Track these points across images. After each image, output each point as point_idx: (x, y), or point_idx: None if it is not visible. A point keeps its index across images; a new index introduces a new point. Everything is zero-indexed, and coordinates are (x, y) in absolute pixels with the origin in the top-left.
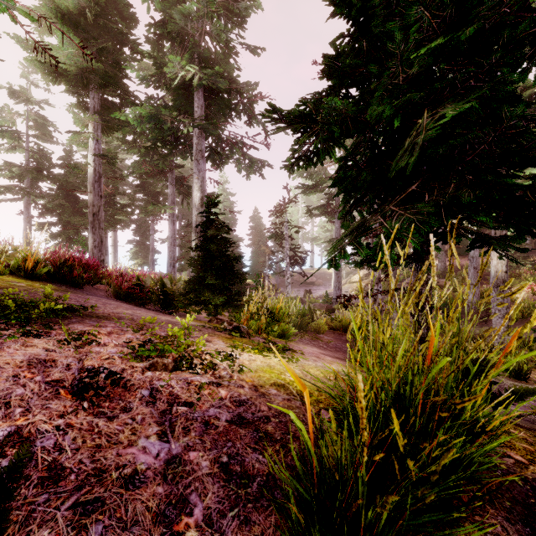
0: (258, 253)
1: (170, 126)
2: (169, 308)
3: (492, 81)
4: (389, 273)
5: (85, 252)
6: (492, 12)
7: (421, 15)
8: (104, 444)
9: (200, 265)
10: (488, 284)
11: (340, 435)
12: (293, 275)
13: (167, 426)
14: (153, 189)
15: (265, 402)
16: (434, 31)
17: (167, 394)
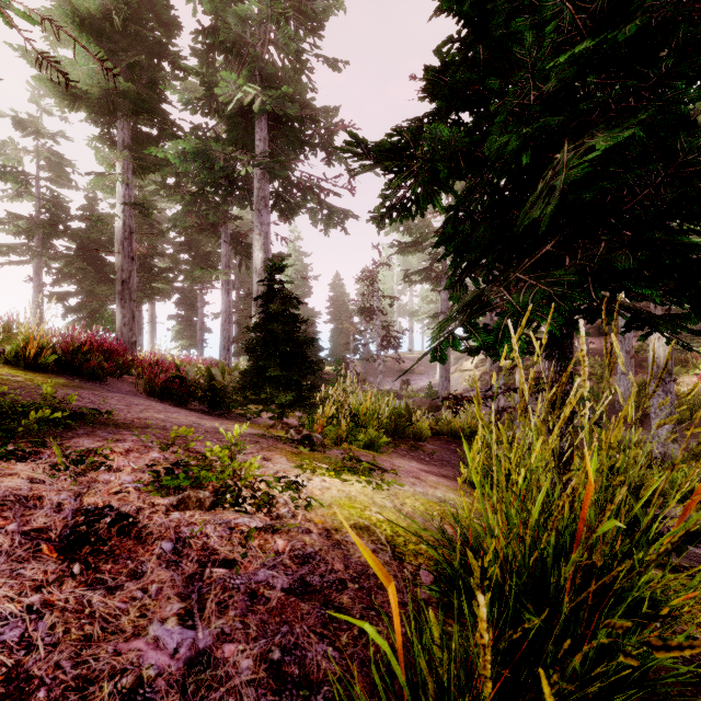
0: (340, 331)
1: (223, 166)
2: (219, 409)
3: (659, 100)
4: (520, 378)
5: (109, 333)
6: (662, 2)
7: (561, 8)
8: (96, 634)
9: (260, 350)
10: (645, 373)
11: (447, 608)
12: (386, 361)
13: (194, 601)
14: (202, 248)
15: (341, 556)
16: (578, 31)
17: (199, 547)
